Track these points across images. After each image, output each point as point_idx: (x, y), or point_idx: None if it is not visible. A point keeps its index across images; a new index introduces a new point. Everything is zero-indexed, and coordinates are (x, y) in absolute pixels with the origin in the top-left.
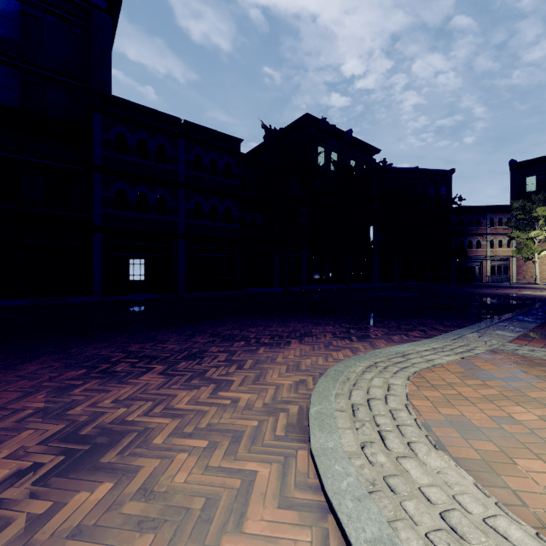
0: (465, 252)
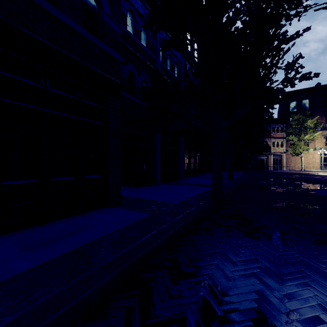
0: (269, 149)
